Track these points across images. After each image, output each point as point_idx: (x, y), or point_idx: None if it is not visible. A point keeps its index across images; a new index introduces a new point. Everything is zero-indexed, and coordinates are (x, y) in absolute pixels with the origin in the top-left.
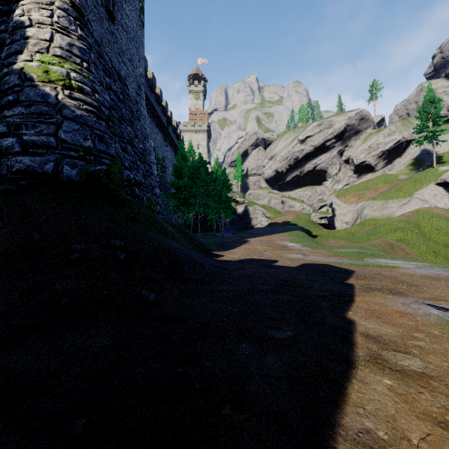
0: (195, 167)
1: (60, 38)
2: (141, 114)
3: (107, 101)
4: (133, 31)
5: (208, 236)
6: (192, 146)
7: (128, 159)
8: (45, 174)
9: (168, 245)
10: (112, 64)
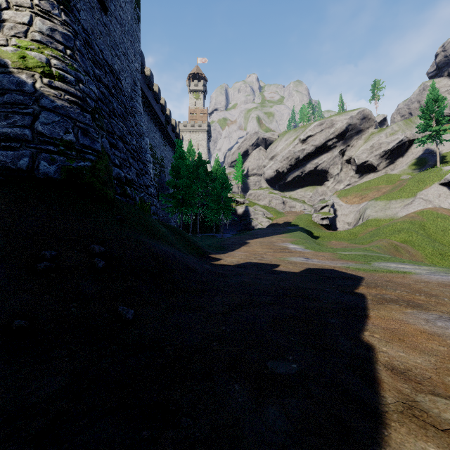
0: (194, 166)
1: (40, 22)
2: (136, 110)
3: (94, 92)
4: (128, 24)
5: (207, 237)
6: (192, 146)
7: (119, 156)
8: (19, 170)
9: (157, 249)
10: (103, 55)
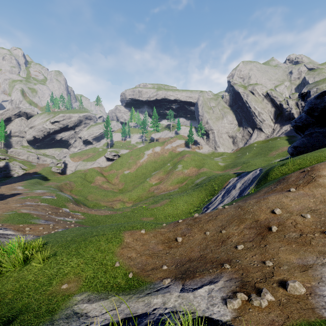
0: None
1: None
2: None
3: None
4: None
5: None
6: None
7: None
8: None
9: None
10: None
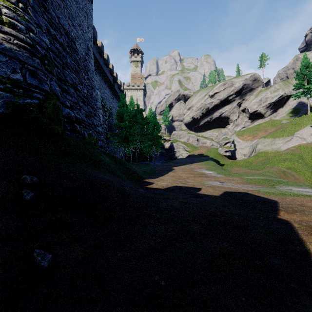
0: (133, 113)
1: None
2: (89, 69)
3: (45, 43)
4: (82, 3)
5: (143, 165)
6: (132, 100)
7: (70, 100)
8: None
9: (96, 177)
10: (59, 20)
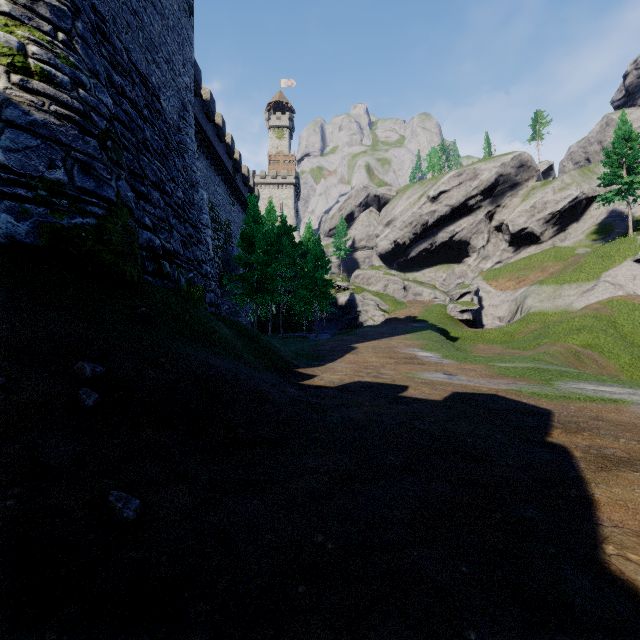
0: (275, 235)
1: None
2: (186, 148)
3: (106, 106)
4: (173, 17)
5: (293, 339)
6: (272, 206)
7: (152, 213)
8: None
9: (206, 366)
10: (130, 56)
